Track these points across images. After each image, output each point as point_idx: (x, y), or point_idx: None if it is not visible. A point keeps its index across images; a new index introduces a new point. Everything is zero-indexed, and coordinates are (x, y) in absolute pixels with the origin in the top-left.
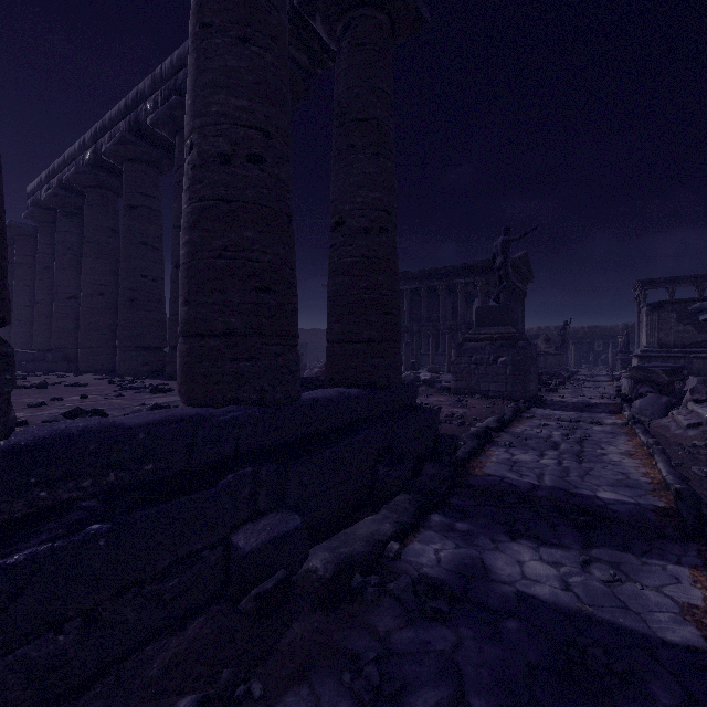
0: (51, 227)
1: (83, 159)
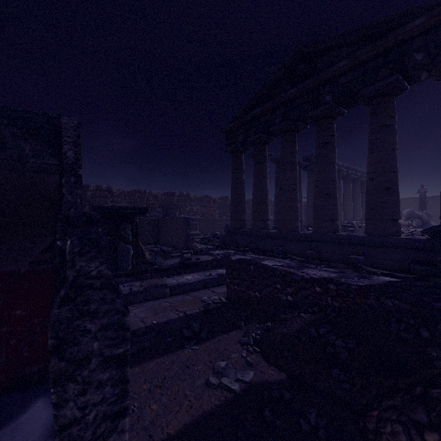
0: None
1: None
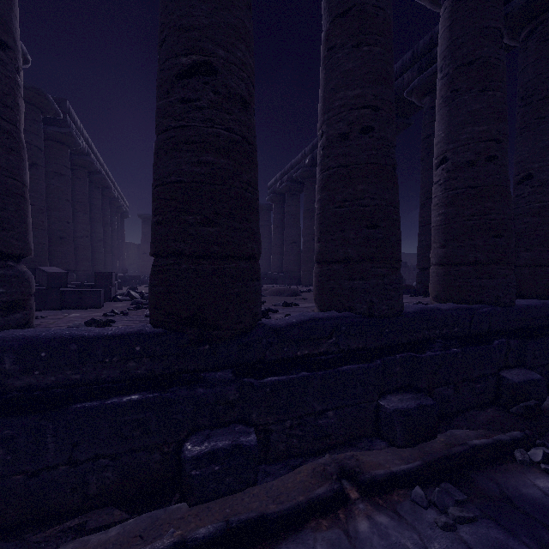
0: (279, 203)
1: (304, 163)
